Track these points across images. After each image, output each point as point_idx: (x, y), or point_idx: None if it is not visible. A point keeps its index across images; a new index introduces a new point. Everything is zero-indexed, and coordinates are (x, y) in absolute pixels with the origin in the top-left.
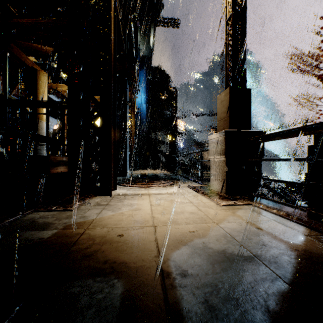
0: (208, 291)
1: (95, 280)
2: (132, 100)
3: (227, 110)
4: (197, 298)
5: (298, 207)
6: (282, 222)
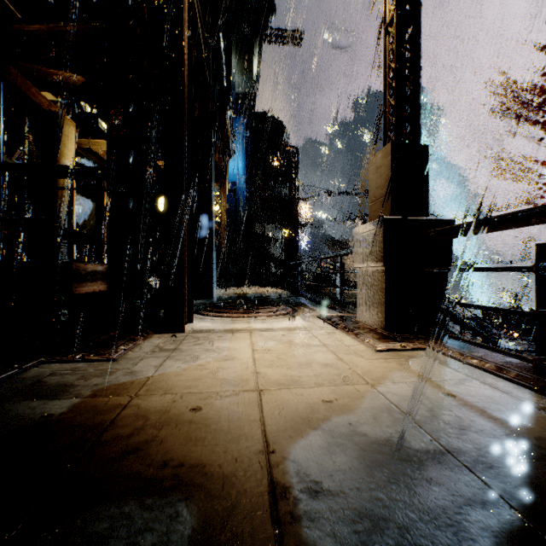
0: (363, 530)
1: (142, 504)
2: (223, 167)
3: (387, 182)
4: (343, 544)
5: (517, 355)
6: (490, 383)
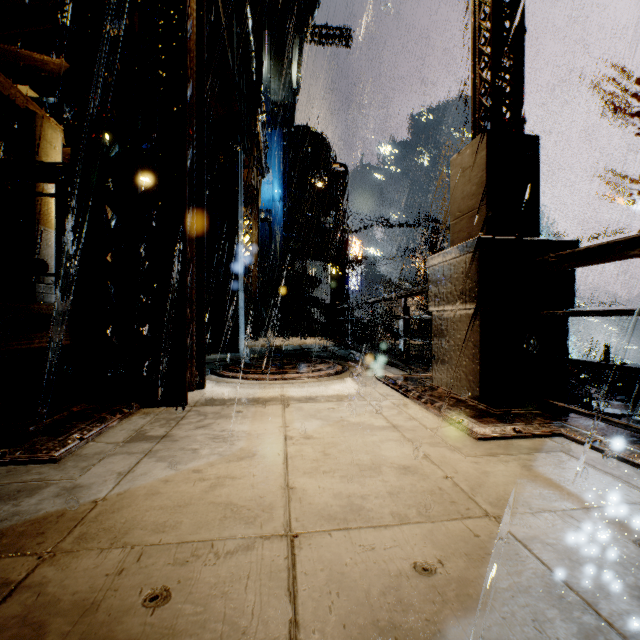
0: None
1: None
2: (253, 188)
3: (480, 189)
4: None
5: None
6: None
